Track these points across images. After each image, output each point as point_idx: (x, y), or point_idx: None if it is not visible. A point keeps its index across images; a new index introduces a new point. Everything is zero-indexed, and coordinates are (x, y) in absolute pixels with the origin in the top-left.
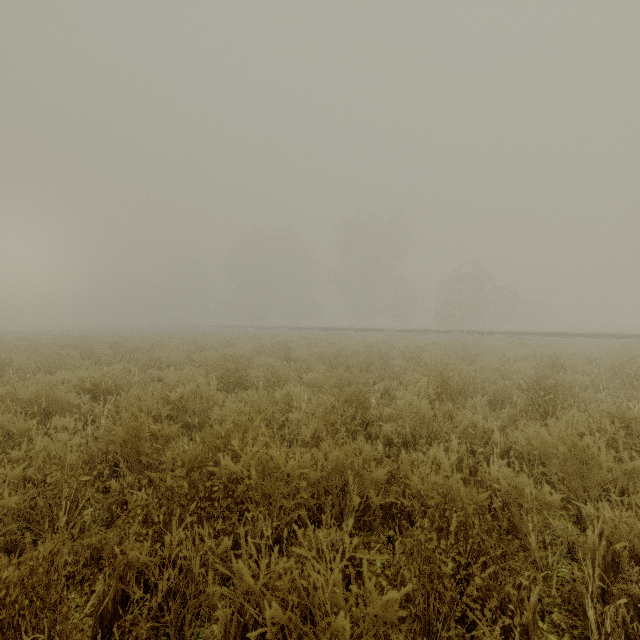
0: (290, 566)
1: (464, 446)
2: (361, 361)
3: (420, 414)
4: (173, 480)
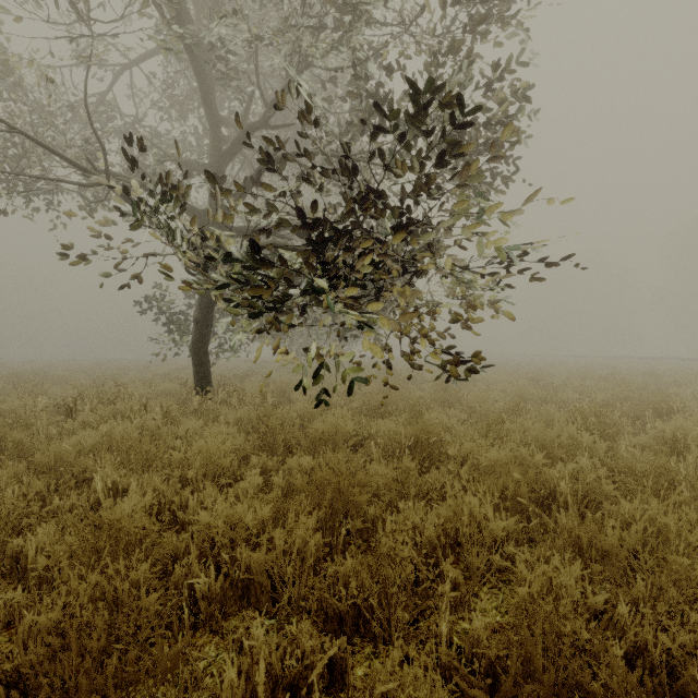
0: (635, 377)
1: (690, 384)
2: (667, 372)
3: (680, 379)
4: (608, 376)
